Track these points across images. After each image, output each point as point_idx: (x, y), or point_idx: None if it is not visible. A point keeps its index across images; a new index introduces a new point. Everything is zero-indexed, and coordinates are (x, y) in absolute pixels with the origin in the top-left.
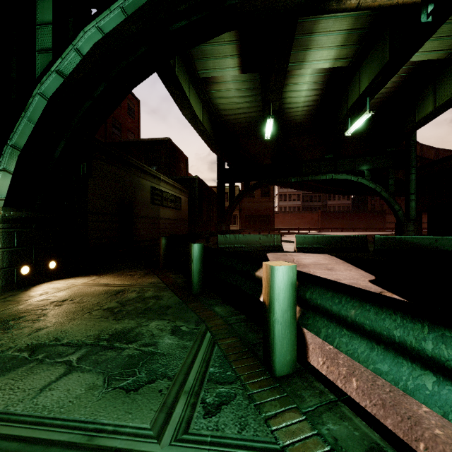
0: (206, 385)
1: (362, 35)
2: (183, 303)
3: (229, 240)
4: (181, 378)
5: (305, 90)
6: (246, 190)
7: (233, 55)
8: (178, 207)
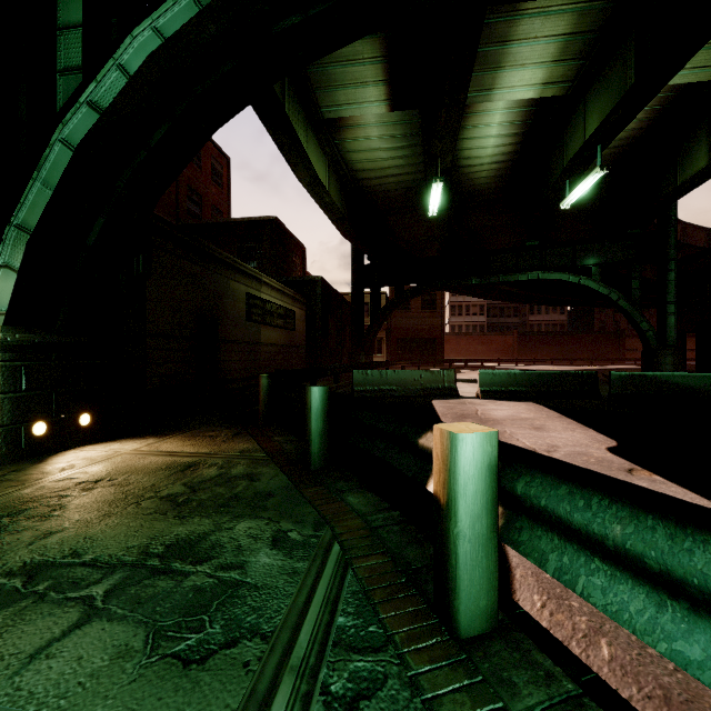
0: (331, 653)
1: (590, 43)
2: (294, 487)
3: (372, 379)
4: (285, 638)
5: (494, 135)
6: (399, 298)
7: (377, 81)
8: (290, 327)
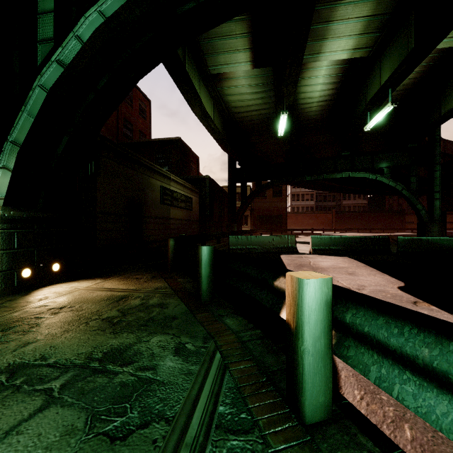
0: (214, 434)
1: (384, 22)
2: (190, 313)
3: (241, 241)
4: (182, 422)
5: (320, 83)
6: (258, 189)
7: (245, 49)
8: (188, 208)
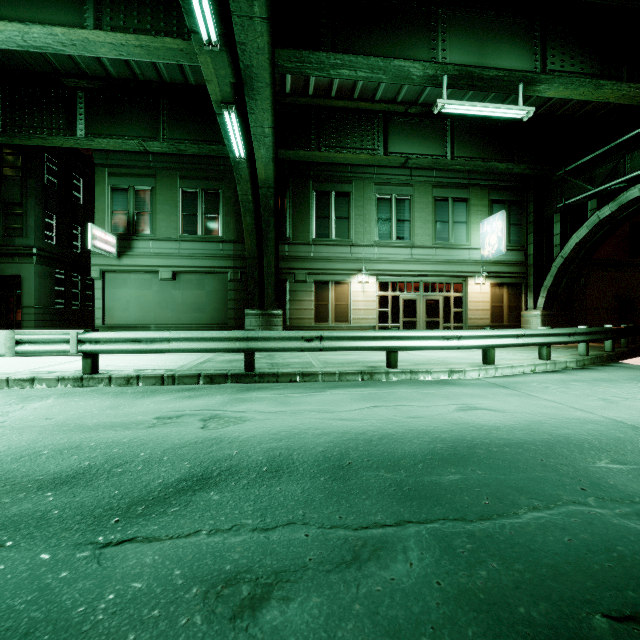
0: None
1: None
2: None
3: None
4: None
5: None
6: None
7: None
8: None
